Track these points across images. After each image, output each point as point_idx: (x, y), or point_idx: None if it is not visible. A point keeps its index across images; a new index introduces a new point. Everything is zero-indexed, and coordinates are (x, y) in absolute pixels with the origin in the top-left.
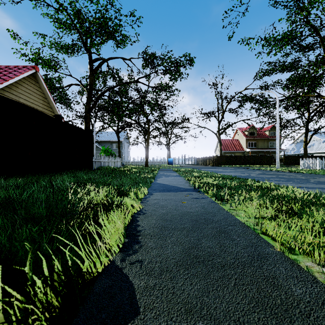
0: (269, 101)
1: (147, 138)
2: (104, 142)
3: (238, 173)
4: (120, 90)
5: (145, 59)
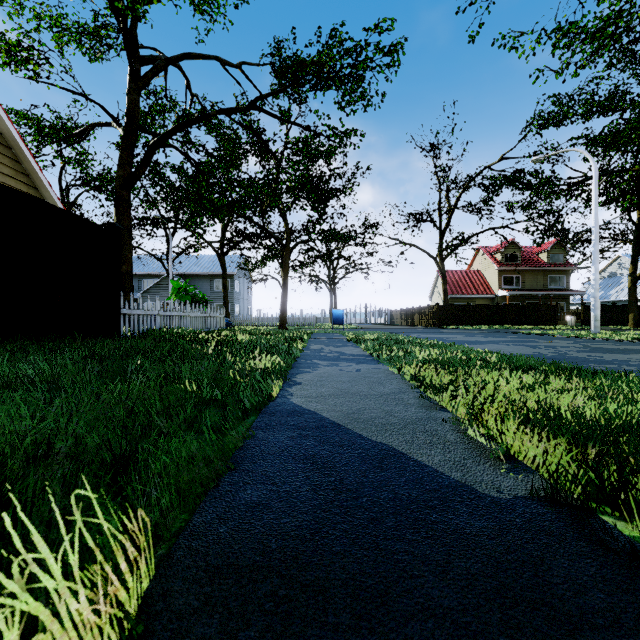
0: (554, 185)
1: (284, 262)
2: (196, 277)
3: (523, 348)
4: (220, 151)
5: (279, 71)
